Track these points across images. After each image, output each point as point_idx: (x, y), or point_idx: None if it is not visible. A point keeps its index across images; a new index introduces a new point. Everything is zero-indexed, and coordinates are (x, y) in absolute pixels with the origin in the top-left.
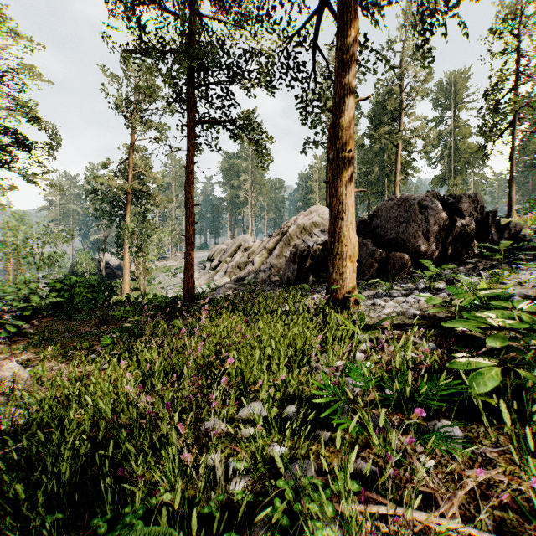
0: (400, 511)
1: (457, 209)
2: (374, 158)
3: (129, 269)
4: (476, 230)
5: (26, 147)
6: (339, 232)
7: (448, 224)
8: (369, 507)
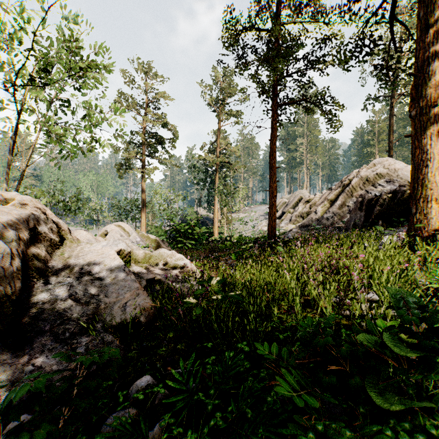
0: None
1: None
2: None
3: (217, 218)
4: None
5: (162, 143)
6: (422, 178)
7: None
8: None
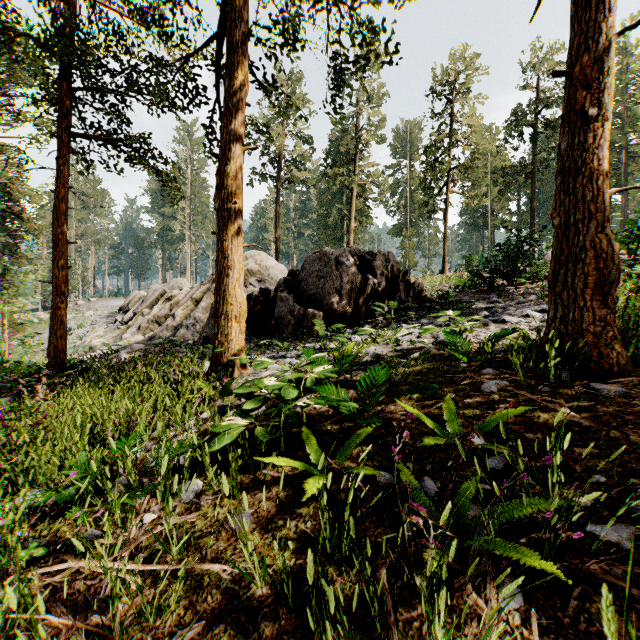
0: (73, 564)
1: (371, 267)
2: (333, 200)
3: None
4: (388, 288)
5: None
6: (225, 289)
7: (362, 282)
8: (52, 567)
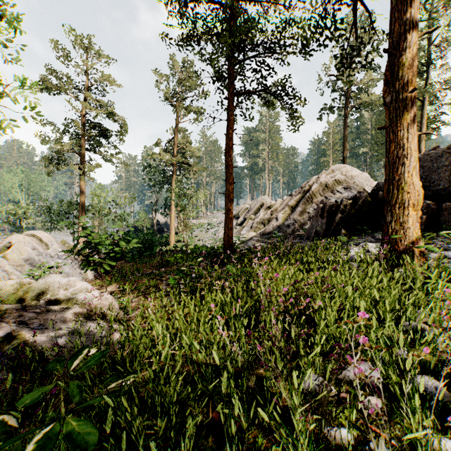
0: None
1: None
2: None
3: (174, 225)
4: None
5: (106, 136)
6: (399, 179)
7: None
8: None
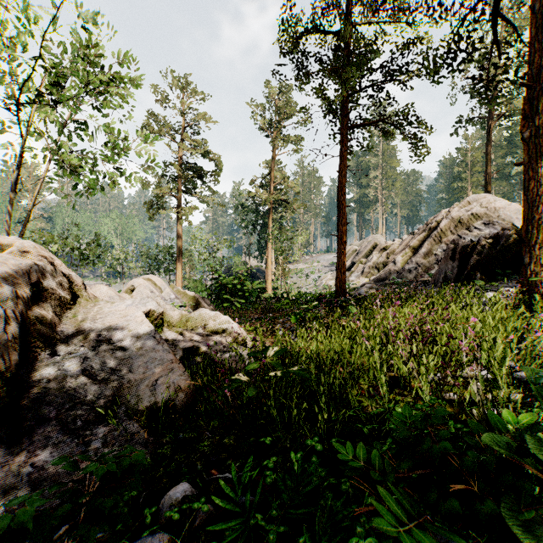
0: None
1: None
2: None
3: (271, 270)
4: None
5: (202, 176)
6: (538, 218)
7: None
8: None
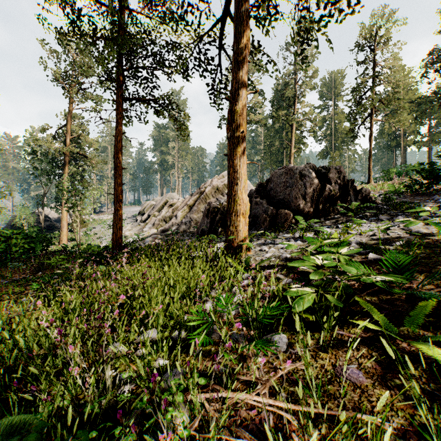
0: (230, 394)
1: (327, 178)
2: (276, 134)
3: (67, 222)
4: (340, 194)
5: None
6: (235, 194)
7: (320, 189)
8: (211, 394)
